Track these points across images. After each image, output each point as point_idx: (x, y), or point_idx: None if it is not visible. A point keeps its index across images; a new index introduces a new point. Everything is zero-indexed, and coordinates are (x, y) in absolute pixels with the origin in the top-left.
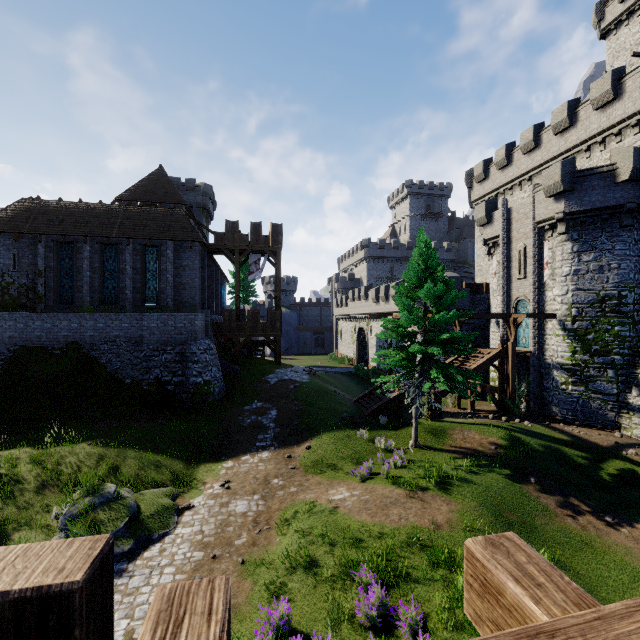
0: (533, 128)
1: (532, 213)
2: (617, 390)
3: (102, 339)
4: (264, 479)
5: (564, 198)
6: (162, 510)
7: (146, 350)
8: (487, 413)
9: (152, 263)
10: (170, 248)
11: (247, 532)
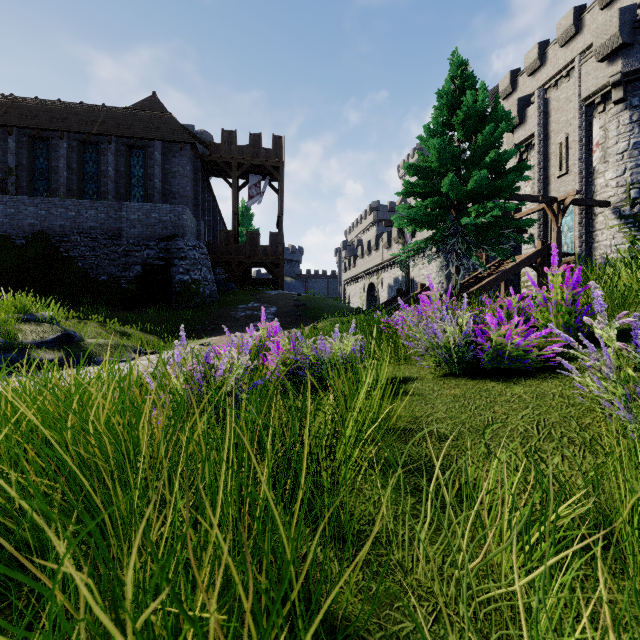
0: (573, 10)
1: (578, 90)
2: None
3: (74, 230)
4: None
5: (621, 56)
6: (115, 345)
7: (125, 245)
8: None
9: (138, 167)
10: (158, 149)
11: None
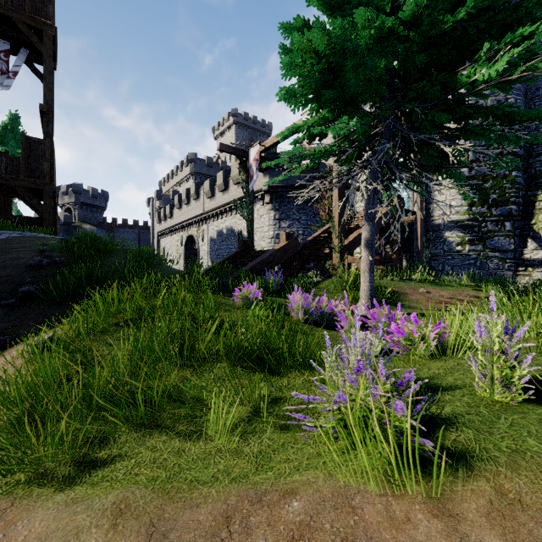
0: None
1: None
2: (514, 245)
3: None
4: None
5: None
6: None
7: None
8: None
9: None
10: None
11: None
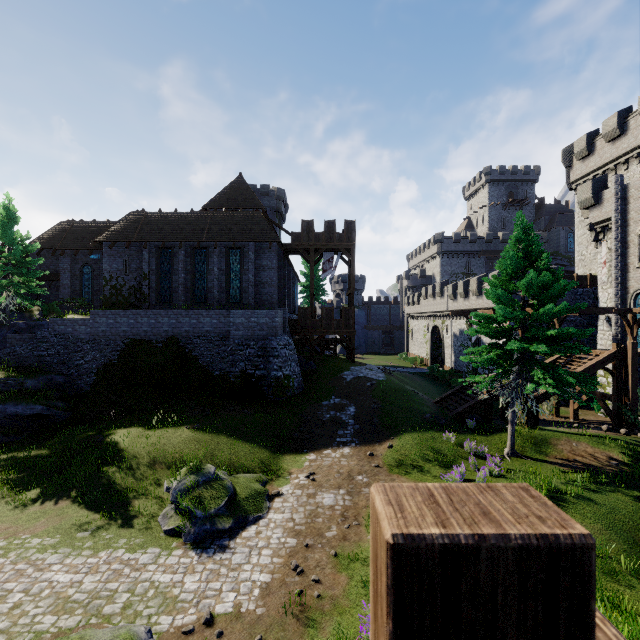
0: None
1: None
2: None
3: (195, 334)
4: (348, 474)
5: None
6: (255, 494)
7: (232, 344)
8: (596, 424)
9: (235, 264)
10: (251, 249)
11: (336, 525)
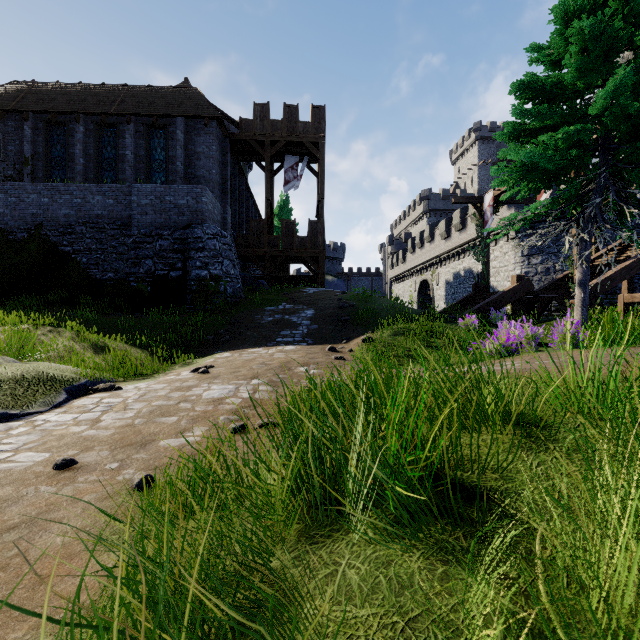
0: None
1: None
2: None
3: (80, 219)
4: (280, 366)
5: None
6: (33, 379)
7: (136, 235)
8: None
9: (159, 150)
10: (180, 127)
11: (207, 426)
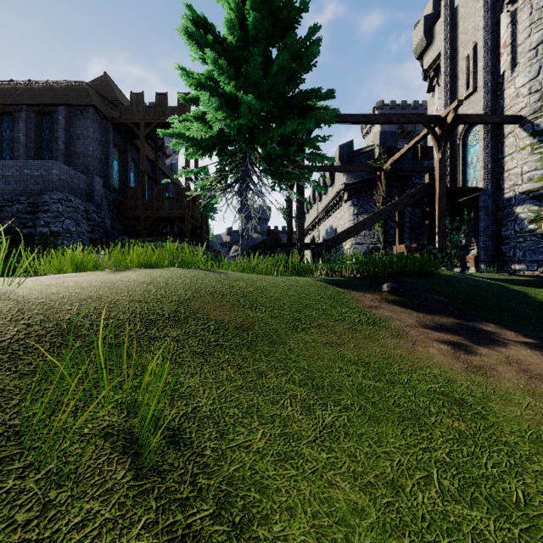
0: None
1: None
2: None
3: None
4: None
5: None
6: None
7: (0, 200)
8: None
9: (47, 132)
10: (62, 114)
11: None
